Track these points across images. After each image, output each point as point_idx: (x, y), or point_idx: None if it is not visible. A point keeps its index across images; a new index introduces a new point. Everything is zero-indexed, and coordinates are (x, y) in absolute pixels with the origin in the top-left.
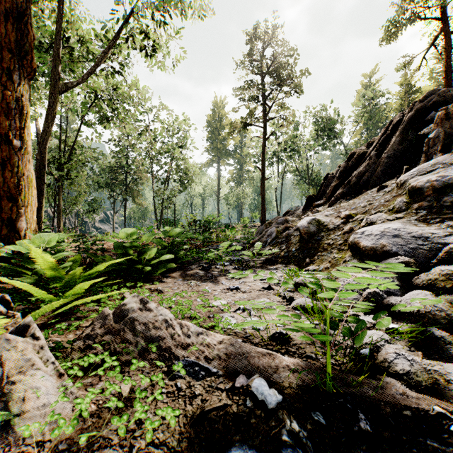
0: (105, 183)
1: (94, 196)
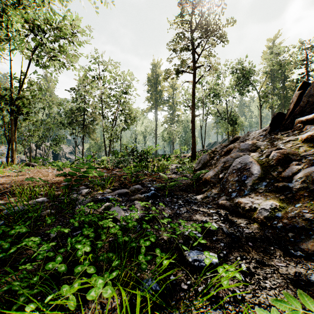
0: (68, 123)
1: (62, 133)
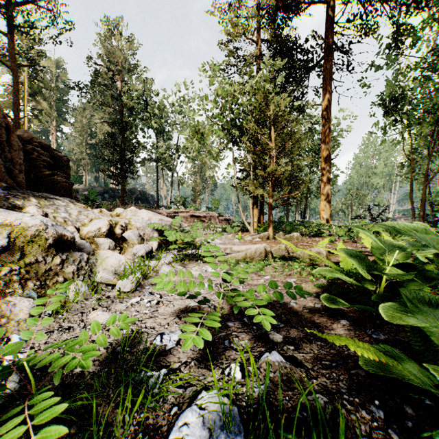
0: None
1: None
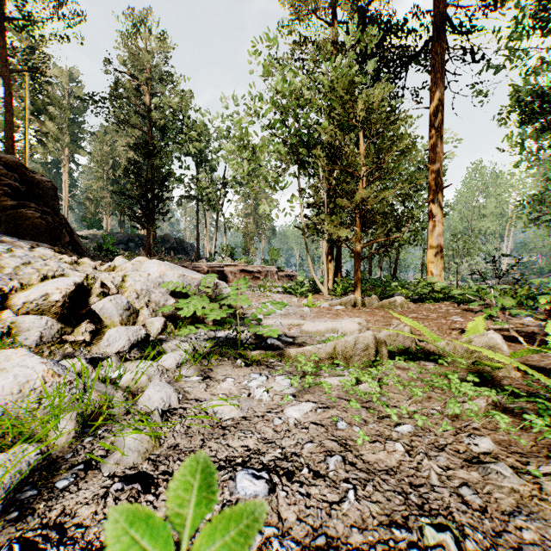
0: None
1: None
